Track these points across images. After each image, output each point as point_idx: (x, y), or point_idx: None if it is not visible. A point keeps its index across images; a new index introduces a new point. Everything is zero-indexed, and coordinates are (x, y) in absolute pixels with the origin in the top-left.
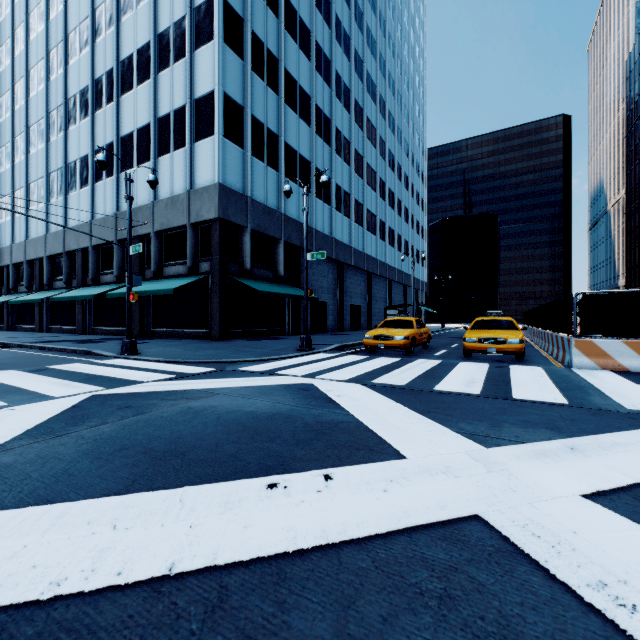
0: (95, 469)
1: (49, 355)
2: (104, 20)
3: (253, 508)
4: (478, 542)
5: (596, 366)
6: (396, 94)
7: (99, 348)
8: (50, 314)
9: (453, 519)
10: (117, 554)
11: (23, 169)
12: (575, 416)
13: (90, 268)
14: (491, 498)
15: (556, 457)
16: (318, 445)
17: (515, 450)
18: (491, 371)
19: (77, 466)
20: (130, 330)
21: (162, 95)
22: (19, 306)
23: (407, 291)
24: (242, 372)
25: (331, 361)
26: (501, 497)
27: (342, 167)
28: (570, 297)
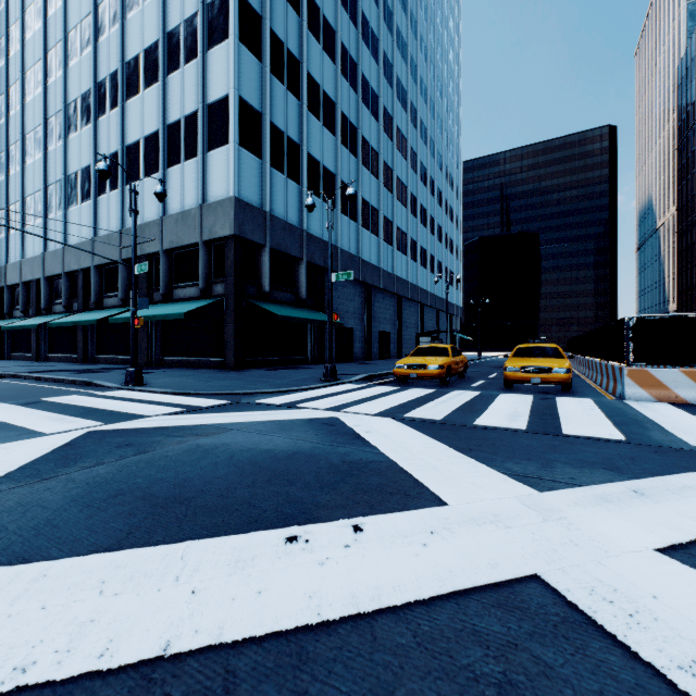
0: (84, 519)
1: (44, 386)
2: (108, 17)
3: (269, 567)
4: (539, 610)
5: (651, 398)
6: (428, 101)
7: (101, 378)
8: (48, 341)
9: (507, 580)
10: (101, 629)
11: (18, 181)
12: (635, 454)
13: (92, 290)
14: (550, 554)
15: (620, 503)
16: (345, 489)
17: (572, 494)
18: (536, 403)
19: (63, 515)
20: (135, 358)
21: (172, 100)
22: (14, 332)
23: (440, 316)
24: (259, 405)
25: (358, 392)
26: (562, 552)
27: (370, 180)
28: (622, 322)
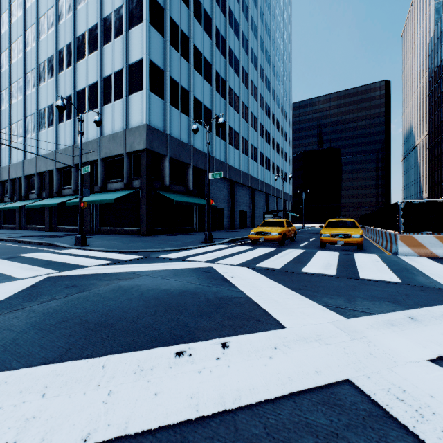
0: (38, 339)
1: (22, 246)
2: (65, 8)
3: (163, 375)
4: (352, 406)
5: (415, 254)
6: (271, 64)
7: (59, 241)
8: (26, 217)
9: (328, 383)
10: (40, 424)
11: (7, 114)
12: (408, 292)
13: (55, 184)
14: (357, 363)
15: (401, 326)
16: (217, 317)
17: (369, 320)
18: (341, 257)
19: (24, 336)
20: (81, 228)
21: (106, 61)
22: (4, 211)
23: (278, 201)
24: (161, 259)
25: (226, 250)
26: (365, 362)
27: (233, 114)
28: (396, 204)
